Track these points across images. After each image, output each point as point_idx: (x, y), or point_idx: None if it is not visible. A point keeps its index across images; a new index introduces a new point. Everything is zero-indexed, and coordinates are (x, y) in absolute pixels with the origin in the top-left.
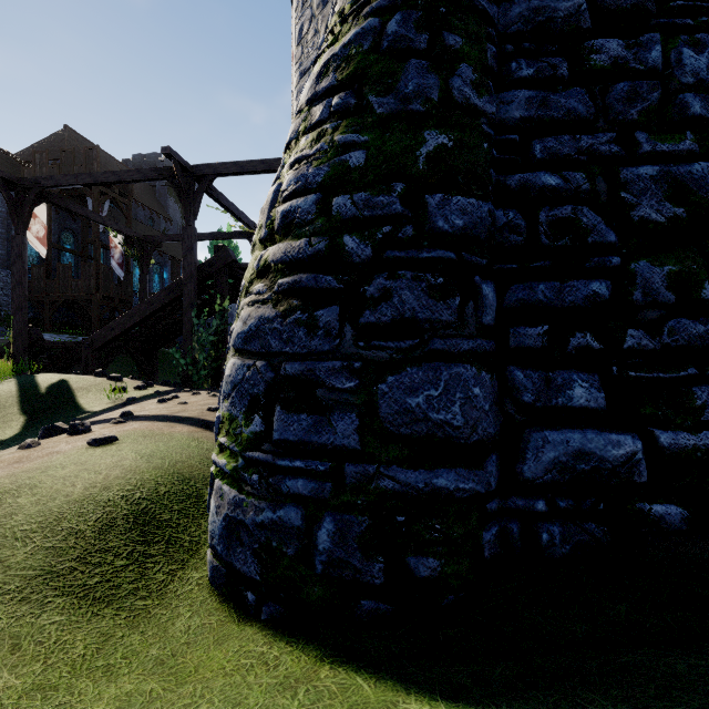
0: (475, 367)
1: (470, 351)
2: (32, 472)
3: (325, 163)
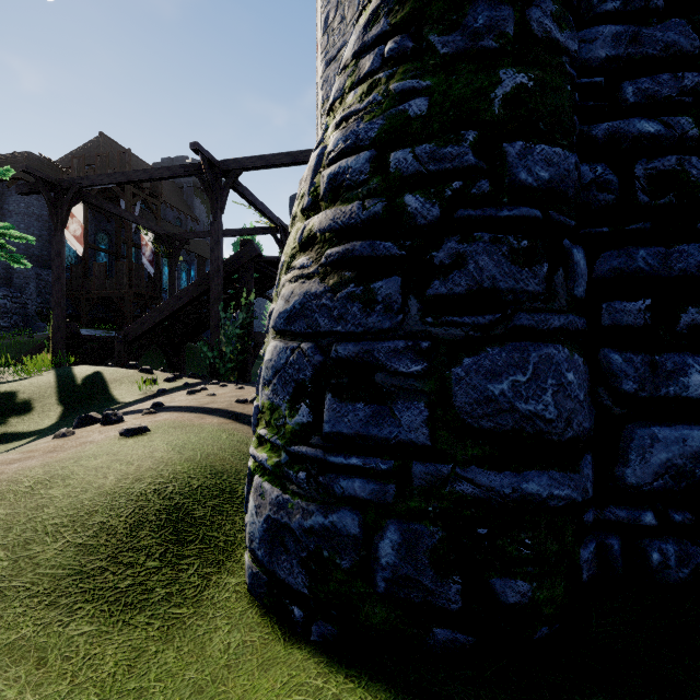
0: (567, 348)
1: (560, 329)
2: (65, 462)
3: (378, 116)
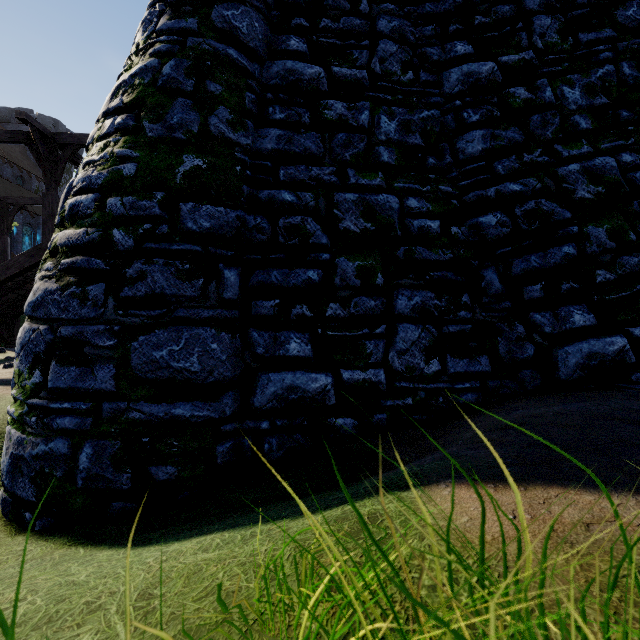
0: (216, 329)
1: (211, 318)
2: None
3: (106, 169)
